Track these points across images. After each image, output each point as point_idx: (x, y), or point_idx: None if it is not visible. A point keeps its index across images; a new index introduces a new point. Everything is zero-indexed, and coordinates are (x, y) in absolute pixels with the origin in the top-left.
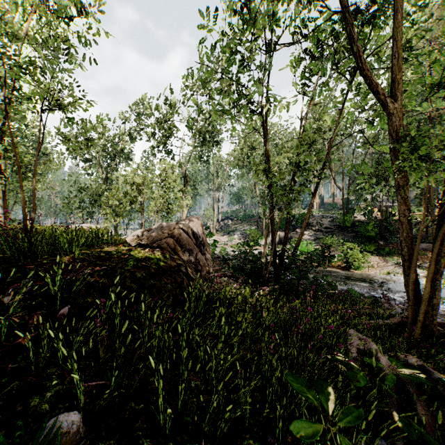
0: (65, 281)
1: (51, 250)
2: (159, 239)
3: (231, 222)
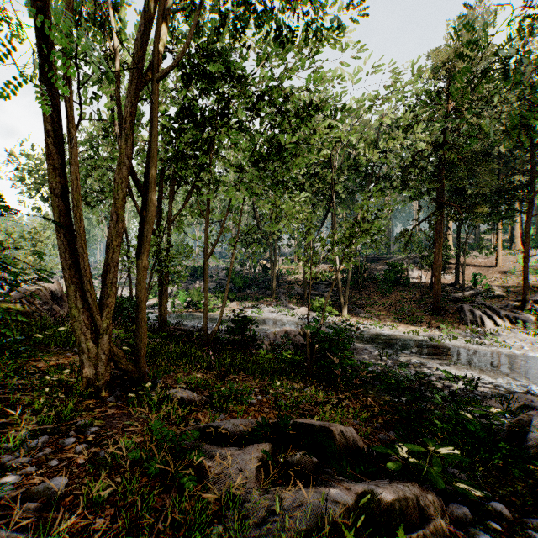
0: None
1: None
2: (22, 297)
3: None
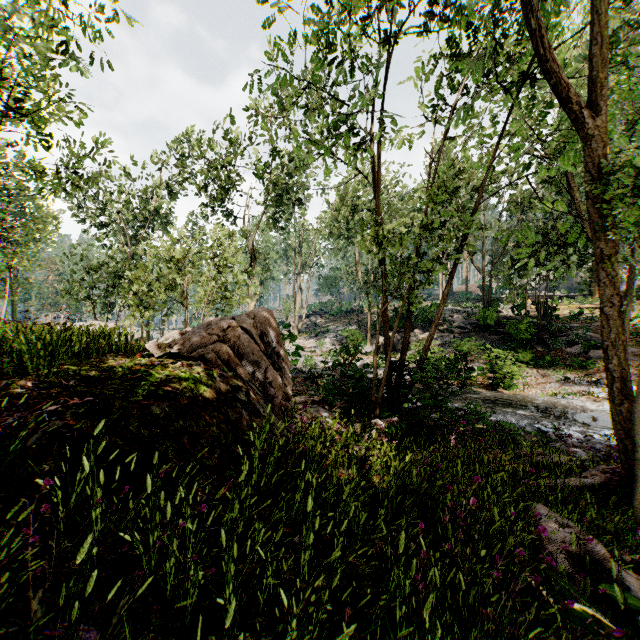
0: (1, 430)
1: (6, 365)
2: (202, 345)
3: (321, 320)
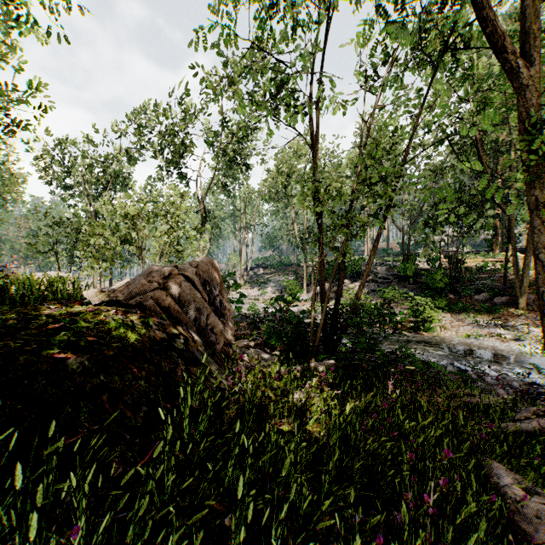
0: None
1: None
2: (142, 292)
3: (264, 272)
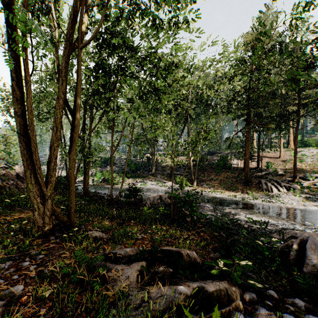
0: None
1: None
2: None
3: None
